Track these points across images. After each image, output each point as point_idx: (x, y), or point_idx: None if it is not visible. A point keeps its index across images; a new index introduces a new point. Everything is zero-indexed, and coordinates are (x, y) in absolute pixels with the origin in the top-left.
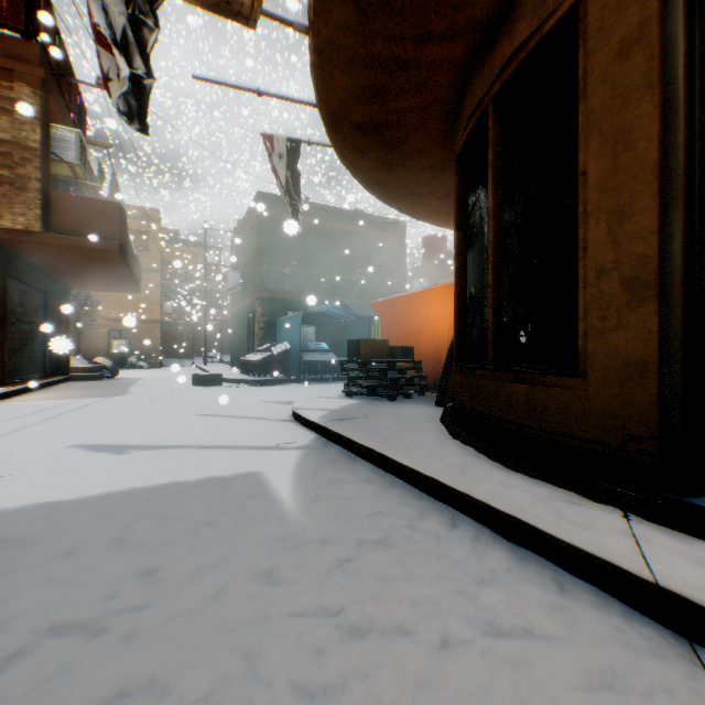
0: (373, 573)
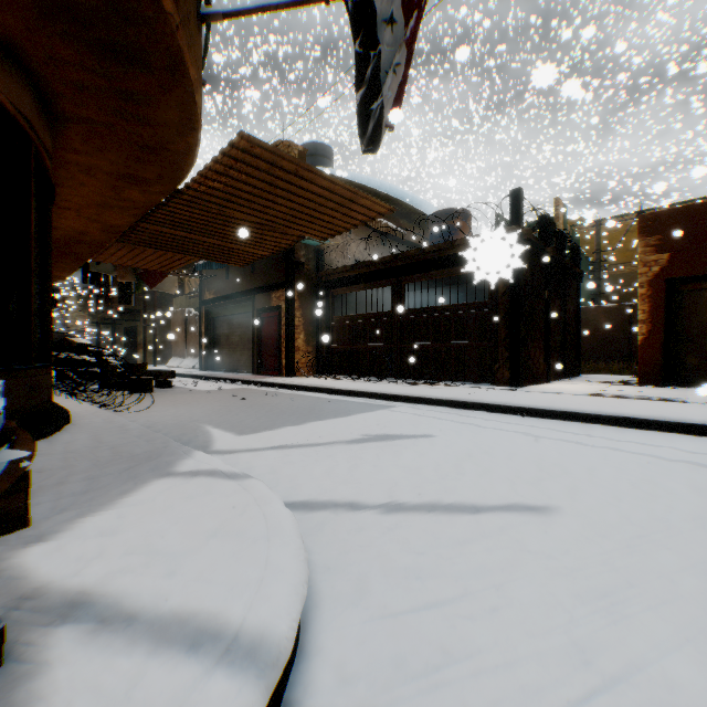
0: (175, 420)
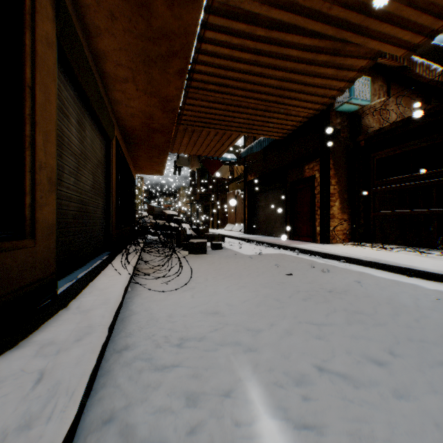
0: (202, 325)
